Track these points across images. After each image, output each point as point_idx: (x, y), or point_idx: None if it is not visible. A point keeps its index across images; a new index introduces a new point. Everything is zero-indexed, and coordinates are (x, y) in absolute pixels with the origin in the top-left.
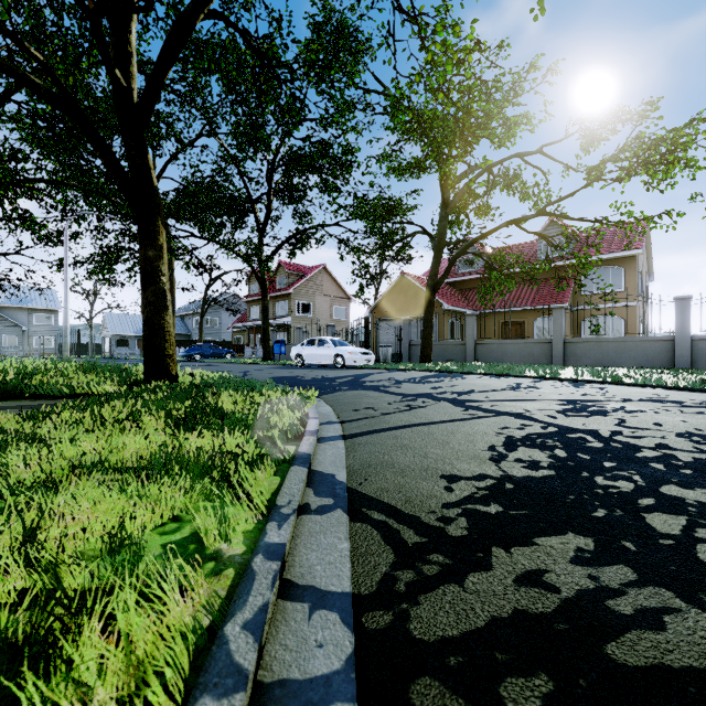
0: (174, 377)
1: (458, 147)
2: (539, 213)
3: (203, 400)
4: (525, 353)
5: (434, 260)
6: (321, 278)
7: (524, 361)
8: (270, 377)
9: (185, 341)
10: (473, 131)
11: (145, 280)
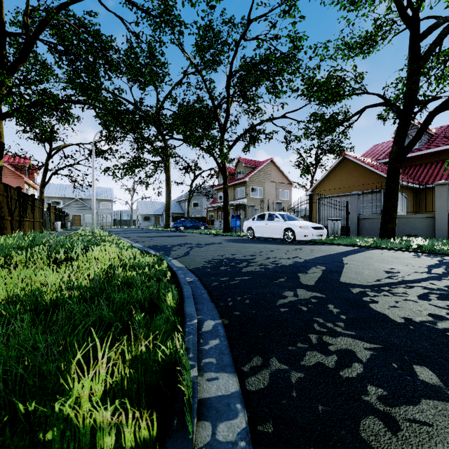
0: None
1: None
2: None
3: None
4: None
5: (400, 123)
6: (269, 169)
7: None
8: (207, 261)
9: (179, 217)
10: None
11: None
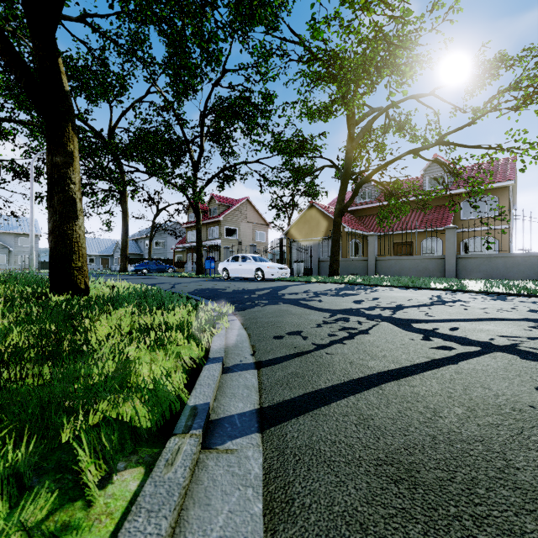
0: (83, 291)
1: (367, 79)
2: (438, 142)
3: (72, 325)
4: (420, 268)
5: (341, 187)
6: (245, 208)
7: (419, 274)
8: (194, 289)
9: (138, 259)
10: (378, 70)
11: (51, 188)
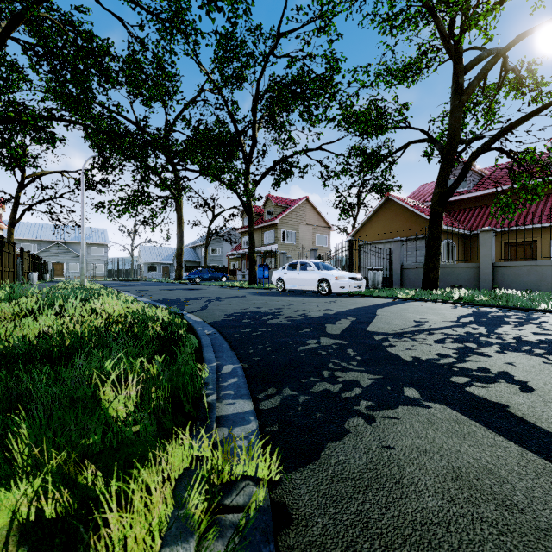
0: None
1: None
2: None
3: None
4: None
5: (443, 163)
6: (304, 209)
7: None
8: (228, 314)
9: (194, 267)
10: None
11: None
